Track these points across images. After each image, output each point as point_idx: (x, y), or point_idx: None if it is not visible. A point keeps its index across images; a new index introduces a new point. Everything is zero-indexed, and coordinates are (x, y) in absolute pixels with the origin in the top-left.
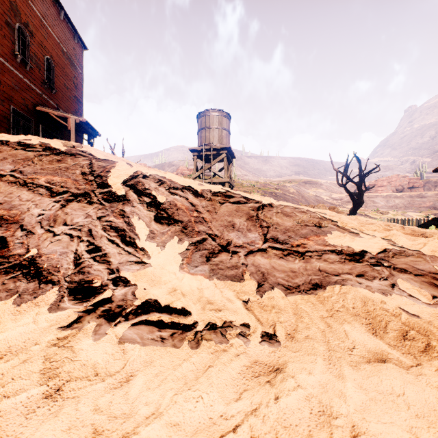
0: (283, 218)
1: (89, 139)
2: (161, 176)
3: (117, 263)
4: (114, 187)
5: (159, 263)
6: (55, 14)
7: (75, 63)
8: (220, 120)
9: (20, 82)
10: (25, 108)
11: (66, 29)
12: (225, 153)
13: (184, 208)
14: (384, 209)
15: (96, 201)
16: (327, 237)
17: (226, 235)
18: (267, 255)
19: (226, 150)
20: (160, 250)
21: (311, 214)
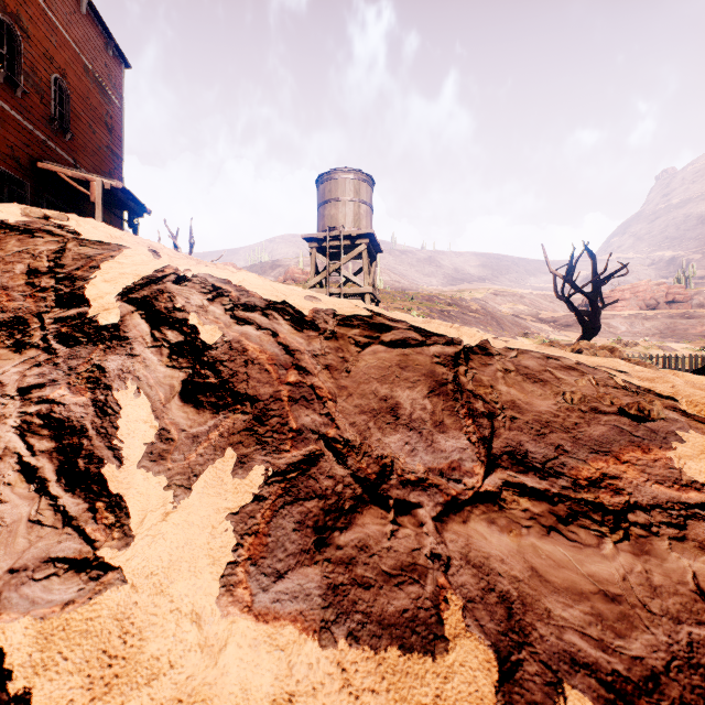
0: (526, 388)
1: (131, 220)
2: (219, 279)
3: (4, 569)
4: (97, 304)
5: (152, 564)
6: (72, 3)
7: (109, 91)
8: (355, 188)
9: (5, 117)
10: (14, 163)
11: (91, 31)
12: (365, 244)
13: (265, 359)
14: (627, 337)
15: (38, 341)
16: (674, 452)
17: (375, 440)
18: (505, 518)
19: (367, 238)
20: (170, 507)
21: (593, 375)
